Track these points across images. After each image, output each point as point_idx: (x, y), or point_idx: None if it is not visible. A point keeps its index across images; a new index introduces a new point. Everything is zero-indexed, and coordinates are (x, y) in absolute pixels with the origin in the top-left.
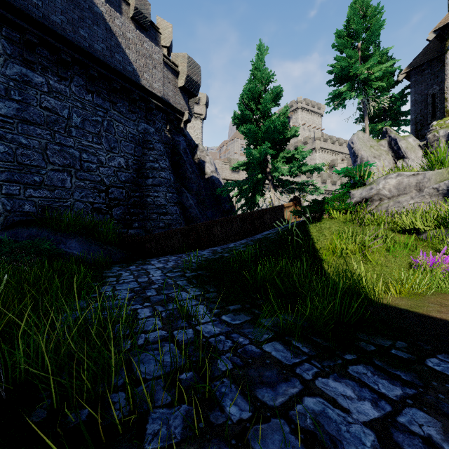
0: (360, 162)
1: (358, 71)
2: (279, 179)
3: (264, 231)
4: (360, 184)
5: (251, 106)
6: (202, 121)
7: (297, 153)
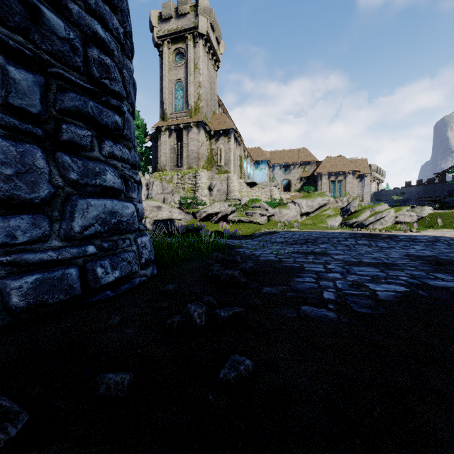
0: None
1: None
2: None
3: None
4: None
5: None
6: None
7: None
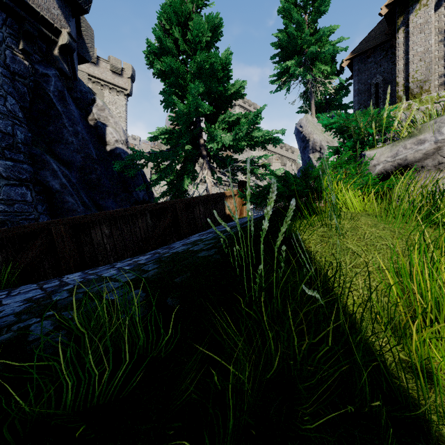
0: (312, 147)
1: (306, 46)
2: (218, 156)
3: (194, 234)
4: (372, 144)
5: (175, 34)
6: (126, 97)
7: (243, 117)
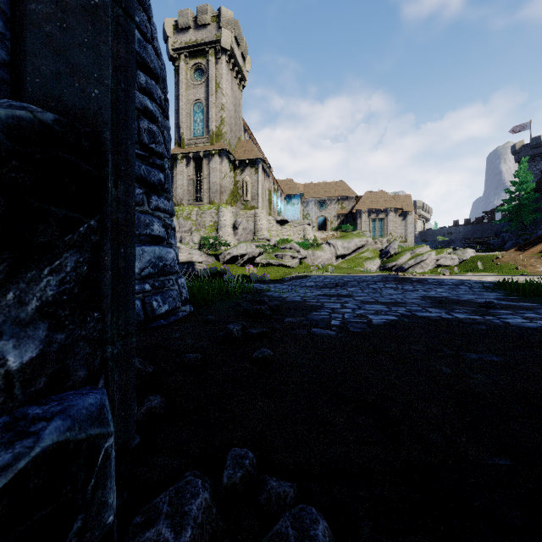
0: None
1: None
2: None
3: None
4: None
5: None
6: None
7: None
